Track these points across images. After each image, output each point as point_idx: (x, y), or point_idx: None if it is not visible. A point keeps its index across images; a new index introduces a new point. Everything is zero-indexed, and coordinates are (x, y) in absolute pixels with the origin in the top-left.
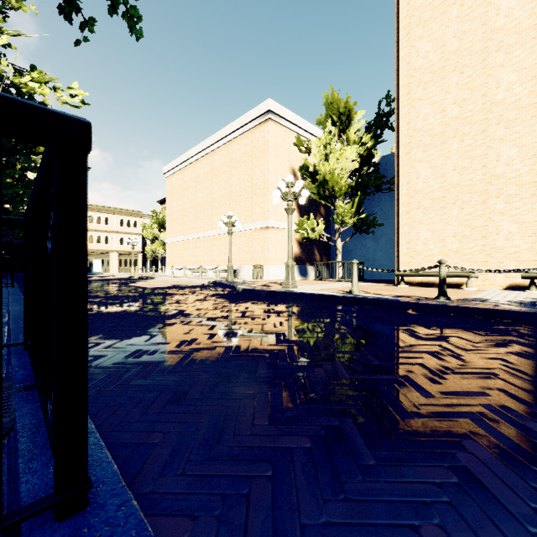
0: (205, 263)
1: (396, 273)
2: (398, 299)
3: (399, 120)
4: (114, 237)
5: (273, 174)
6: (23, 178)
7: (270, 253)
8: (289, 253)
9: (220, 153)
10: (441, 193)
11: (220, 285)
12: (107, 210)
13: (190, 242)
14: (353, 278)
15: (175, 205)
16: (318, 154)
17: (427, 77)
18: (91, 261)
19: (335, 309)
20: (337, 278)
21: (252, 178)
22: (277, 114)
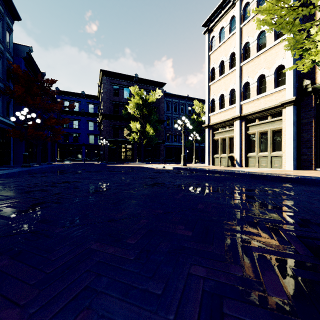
0: None
1: None
2: None
3: None
4: None
5: None
6: None
7: None
8: None
9: None
10: None
11: None
12: None
13: None
14: None
15: None
16: None
17: None
18: None
19: None
20: None
21: None
22: None
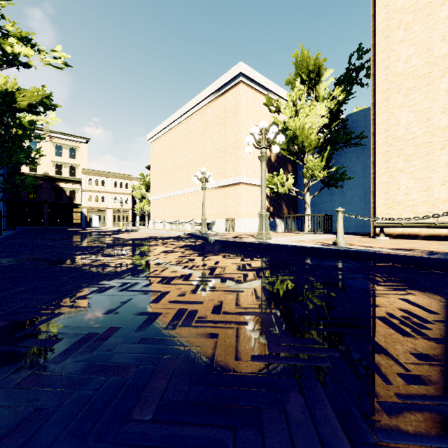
0: (182, 218)
1: (374, 225)
2: (405, 252)
3: (376, 66)
4: (109, 196)
5: (244, 133)
6: (9, 134)
7: (241, 207)
8: (262, 203)
9: (195, 117)
10: (426, 138)
11: (193, 237)
12: (104, 174)
13: (170, 198)
14: (338, 228)
15: (157, 166)
16: (288, 111)
17: (409, 17)
18: (91, 217)
19: (328, 265)
20: (306, 231)
21: (225, 138)
22: (248, 77)
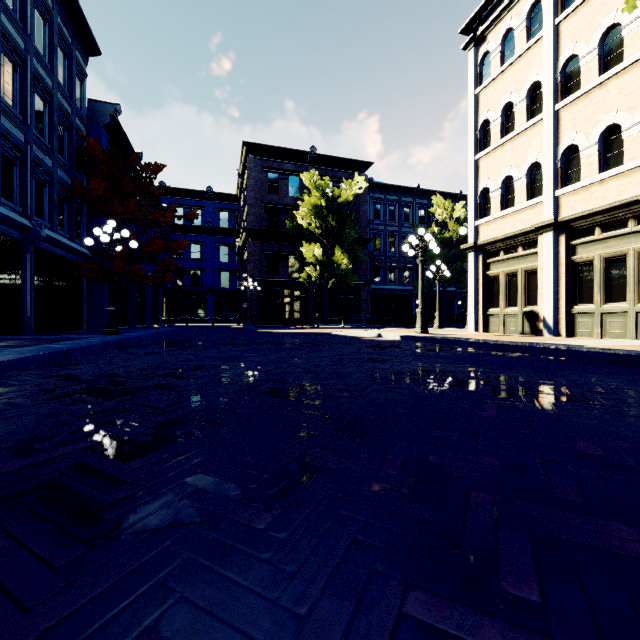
0: None
1: None
2: None
3: None
4: None
5: None
6: None
7: None
8: None
9: None
10: None
11: None
12: None
13: None
14: None
15: None
16: None
17: None
18: None
19: None
20: None
21: None
22: None
